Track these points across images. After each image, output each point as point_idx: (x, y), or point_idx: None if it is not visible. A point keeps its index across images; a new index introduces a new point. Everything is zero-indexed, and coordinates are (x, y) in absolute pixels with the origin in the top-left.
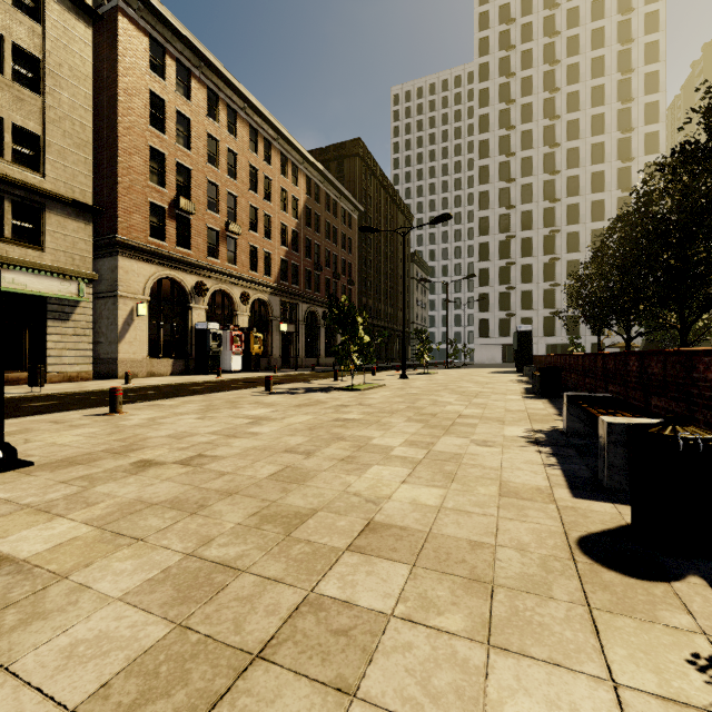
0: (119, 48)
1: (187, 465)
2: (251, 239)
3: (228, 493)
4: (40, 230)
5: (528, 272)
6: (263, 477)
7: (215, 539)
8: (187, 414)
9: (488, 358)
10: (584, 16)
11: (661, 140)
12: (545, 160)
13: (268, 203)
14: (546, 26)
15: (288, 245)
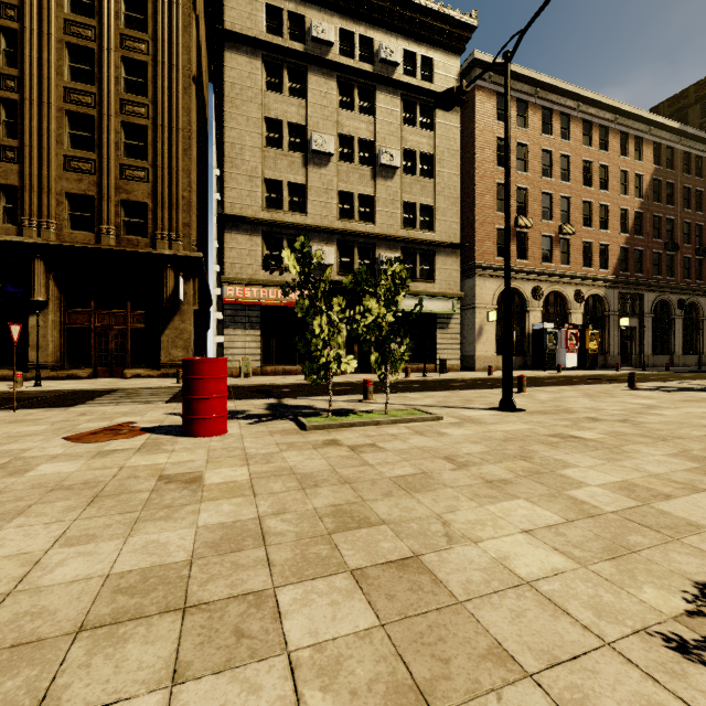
0: (476, 117)
1: (625, 423)
2: (585, 235)
3: (677, 437)
4: (432, 269)
5: None
6: (697, 435)
7: (691, 450)
8: (576, 397)
9: None
10: None
11: None
12: None
13: (604, 192)
14: None
15: (629, 230)
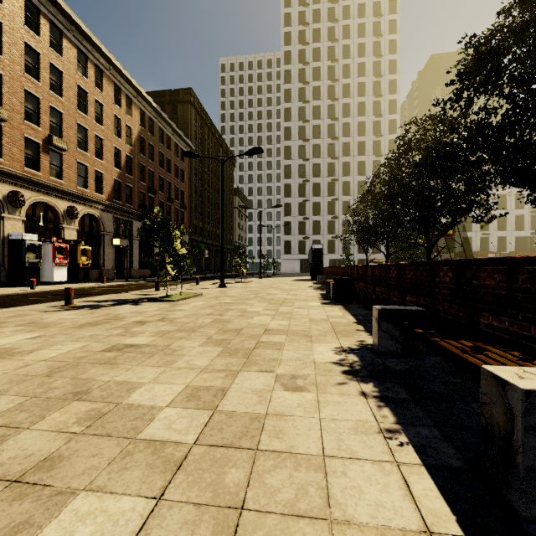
0: None
1: None
2: (80, 157)
3: None
4: None
5: (318, 207)
6: None
7: None
8: None
9: (291, 269)
10: (353, 32)
11: (398, 126)
12: (329, 129)
13: (100, 126)
14: (329, 33)
15: (122, 167)
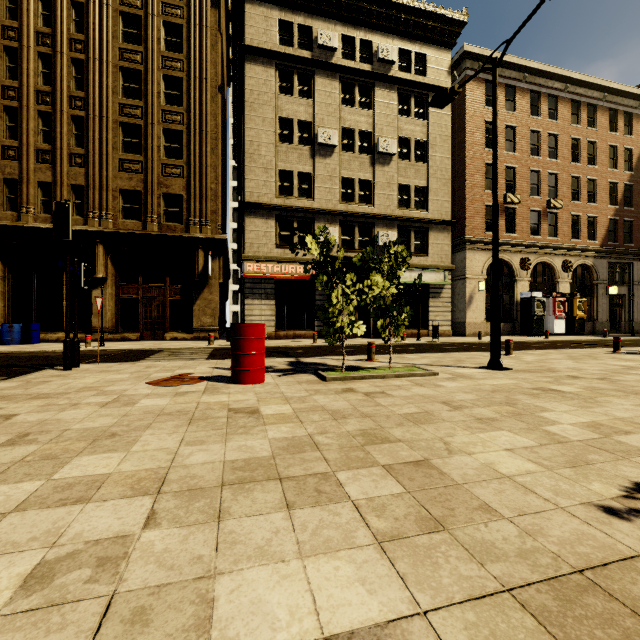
0: (466, 104)
1: (603, 380)
2: (573, 209)
3: None
4: (425, 244)
5: None
6: None
7: None
8: (560, 359)
9: None
10: None
11: None
12: None
13: (592, 167)
14: None
15: (618, 202)
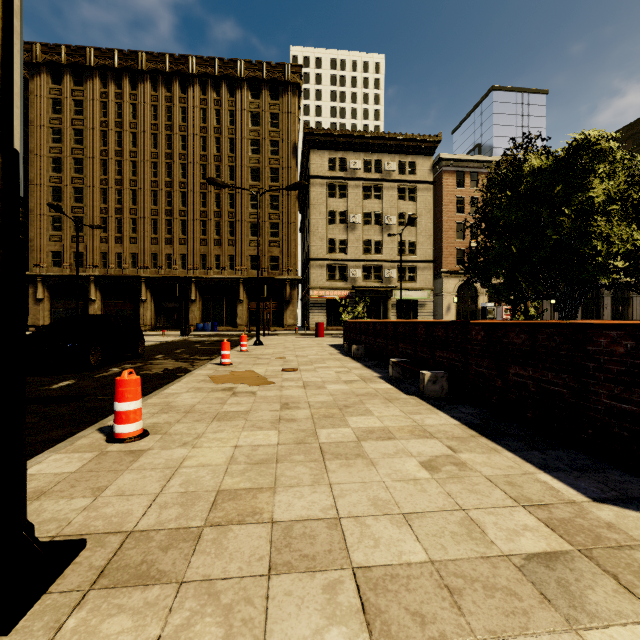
0: (443, 188)
1: None
2: None
3: None
4: (416, 275)
5: None
6: None
7: None
8: None
9: None
10: None
11: None
12: None
13: None
14: None
15: None
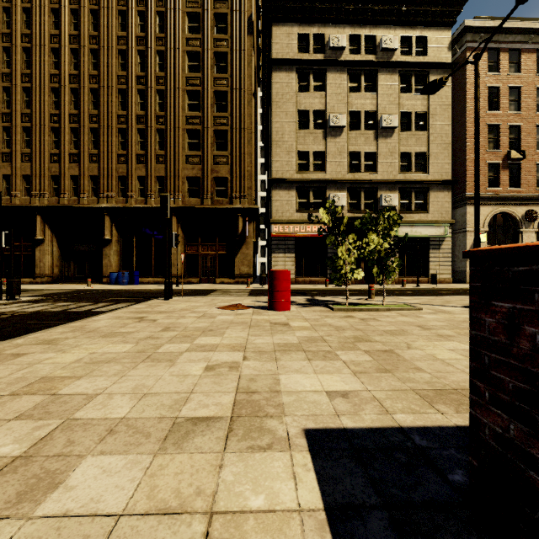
0: (467, 74)
1: None
2: None
3: None
4: (426, 203)
5: None
6: None
7: None
8: None
9: None
10: None
11: None
12: None
13: None
14: None
15: None
